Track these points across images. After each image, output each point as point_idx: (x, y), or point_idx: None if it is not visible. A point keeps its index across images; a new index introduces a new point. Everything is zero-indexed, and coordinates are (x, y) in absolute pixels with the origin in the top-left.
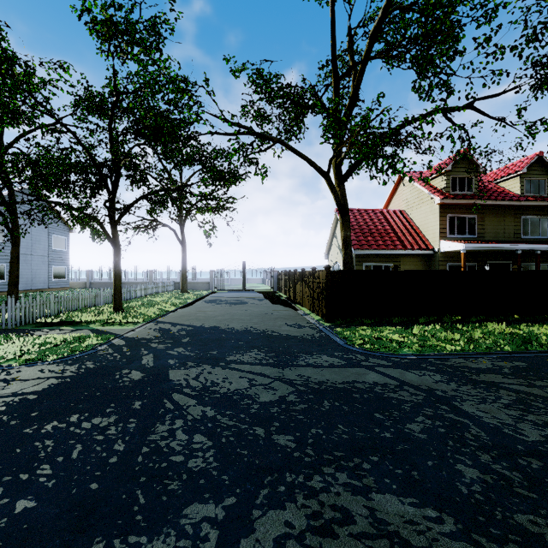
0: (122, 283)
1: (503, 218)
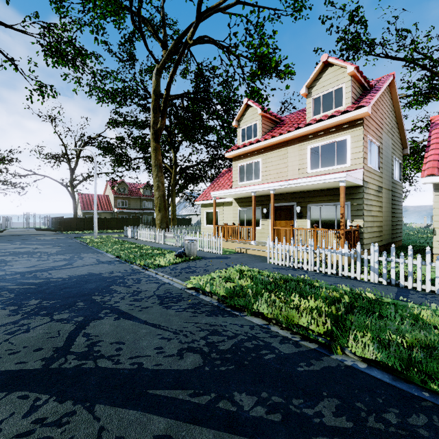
0: None
1: (137, 201)
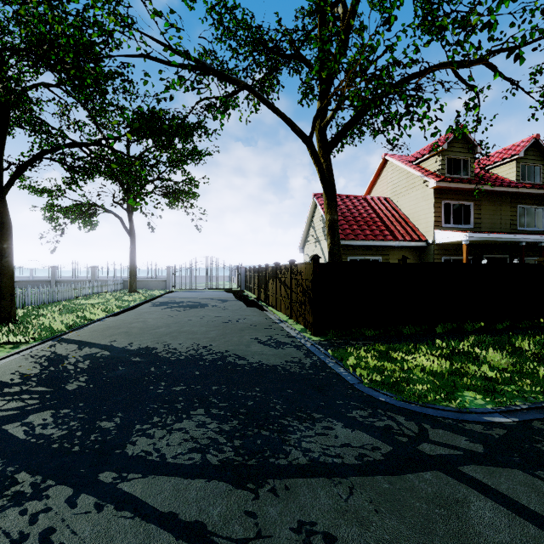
0: (56, 282)
1: (499, 207)
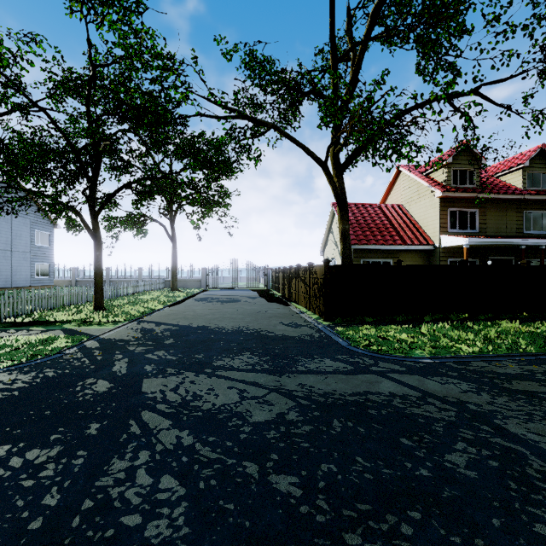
0: (109, 281)
1: (504, 213)
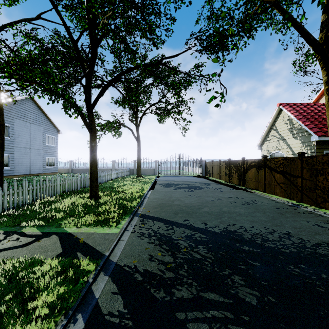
0: None
1: None
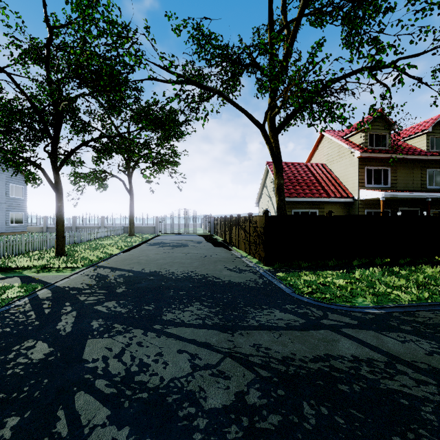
0: (76, 228)
1: (412, 171)
